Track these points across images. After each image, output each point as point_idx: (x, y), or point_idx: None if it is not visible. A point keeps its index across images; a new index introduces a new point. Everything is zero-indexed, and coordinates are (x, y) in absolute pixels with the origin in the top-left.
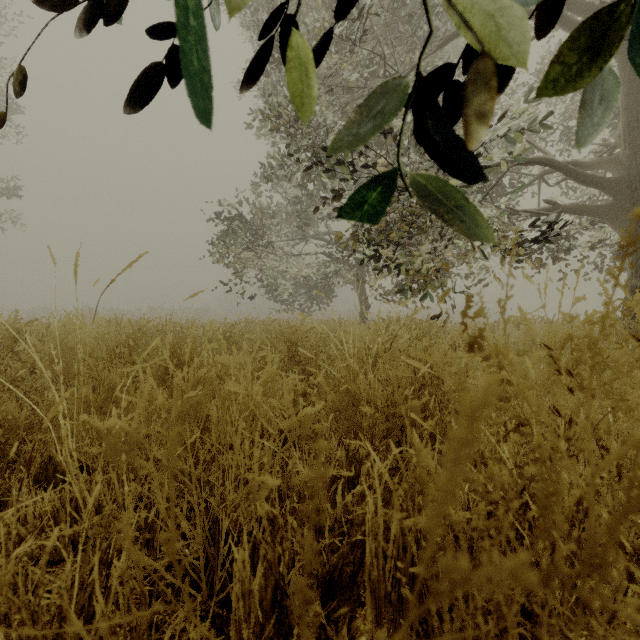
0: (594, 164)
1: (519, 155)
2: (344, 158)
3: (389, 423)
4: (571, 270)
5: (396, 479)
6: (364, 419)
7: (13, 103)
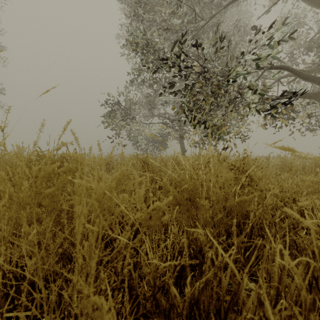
0: (310, 70)
1: (270, 64)
2: (175, 63)
3: (221, 215)
4: (296, 129)
5: (298, 308)
6: (201, 211)
7: (0, 45)
